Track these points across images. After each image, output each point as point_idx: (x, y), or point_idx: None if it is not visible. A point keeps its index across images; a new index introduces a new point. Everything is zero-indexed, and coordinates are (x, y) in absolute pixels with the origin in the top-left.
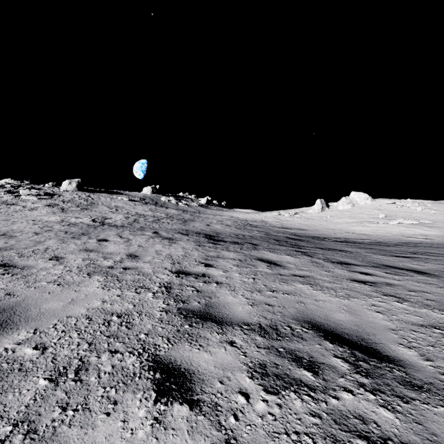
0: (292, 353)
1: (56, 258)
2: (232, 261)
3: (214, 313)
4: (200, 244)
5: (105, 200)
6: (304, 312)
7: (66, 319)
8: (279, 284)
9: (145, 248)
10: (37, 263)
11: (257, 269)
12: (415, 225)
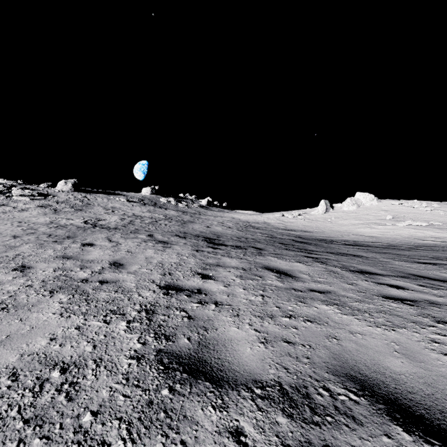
0: None
1: (22, 268)
2: (234, 270)
3: (209, 360)
4: (198, 249)
5: (102, 200)
6: (341, 356)
7: None
8: (295, 304)
9: (134, 254)
10: None
11: (265, 282)
12: (425, 227)
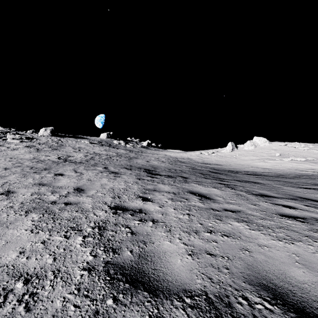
0: None
1: (7, 192)
2: (167, 194)
3: (147, 271)
4: (140, 178)
5: (72, 142)
6: (254, 267)
7: None
8: (214, 221)
9: (92, 182)
10: None
11: (190, 203)
12: (303, 162)
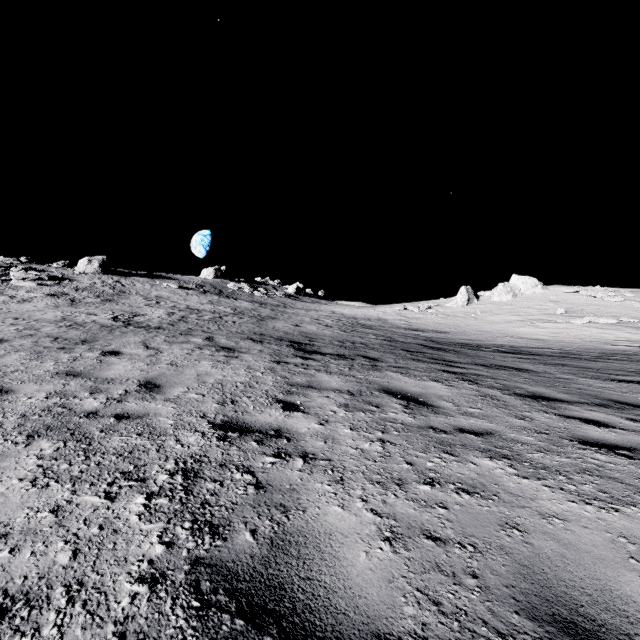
0: None
1: None
2: (335, 395)
3: (289, 583)
4: (279, 359)
5: (143, 287)
6: (535, 572)
7: None
8: (439, 457)
9: (179, 369)
10: None
11: (384, 415)
12: (613, 326)
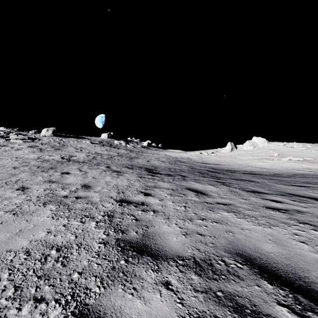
0: (232, 299)
1: (22, 188)
2: (166, 190)
3: (150, 244)
4: (141, 176)
5: (73, 142)
6: (234, 243)
7: (4, 254)
8: (207, 212)
9: (97, 180)
10: (4, 193)
11: (187, 197)
12: (301, 161)
